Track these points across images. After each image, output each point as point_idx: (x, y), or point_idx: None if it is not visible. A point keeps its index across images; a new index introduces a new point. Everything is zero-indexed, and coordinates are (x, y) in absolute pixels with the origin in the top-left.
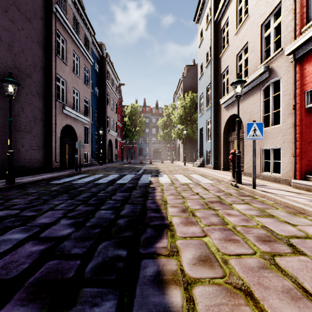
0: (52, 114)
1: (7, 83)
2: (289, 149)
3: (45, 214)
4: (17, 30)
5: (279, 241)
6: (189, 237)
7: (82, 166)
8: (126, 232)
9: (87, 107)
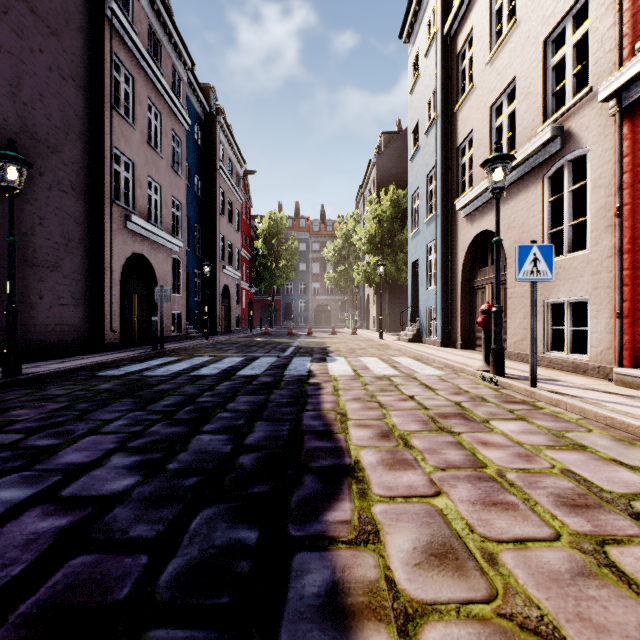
0: (104, 232)
1: (3, 161)
2: (607, 303)
3: (78, 442)
4: (29, 54)
5: (608, 507)
6: (402, 496)
7: (167, 340)
8: (257, 484)
9: (179, 217)
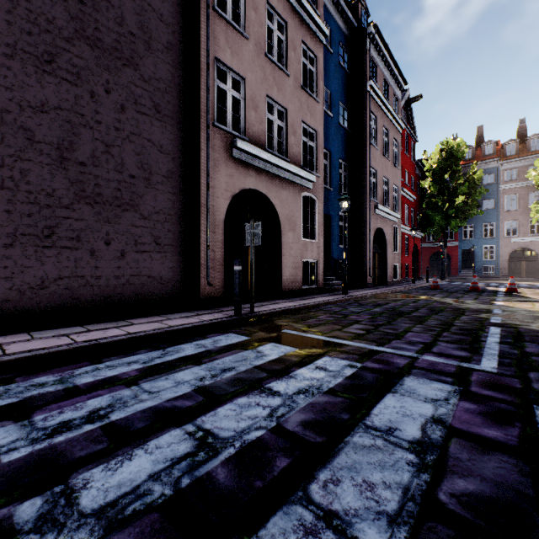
0: (199, 162)
1: None
2: None
3: None
4: None
5: None
6: None
7: (294, 294)
8: None
9: (313, 148)
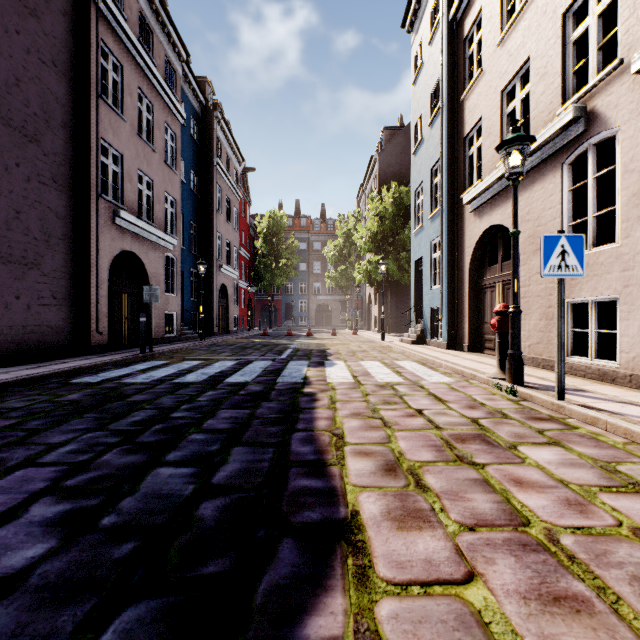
0: (89, 227)
1: None
2: None
3: (1, 479)
4: (4, 34)
5: None
6: (419, 582)
7: (159, 342)
8: (214, 557)
9: (173, 213)
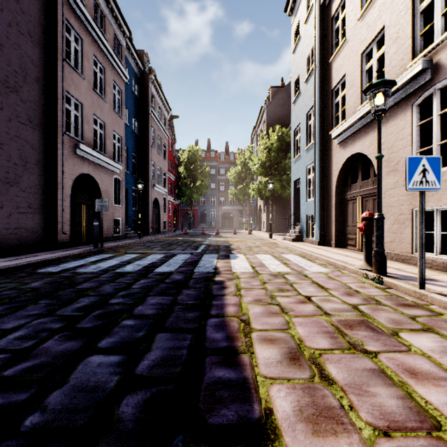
0: (56, 156)
1: None
2: None
3: None
4: None
5: None
6: None
7: (109, 239)
8: None
9: (119, 147)
